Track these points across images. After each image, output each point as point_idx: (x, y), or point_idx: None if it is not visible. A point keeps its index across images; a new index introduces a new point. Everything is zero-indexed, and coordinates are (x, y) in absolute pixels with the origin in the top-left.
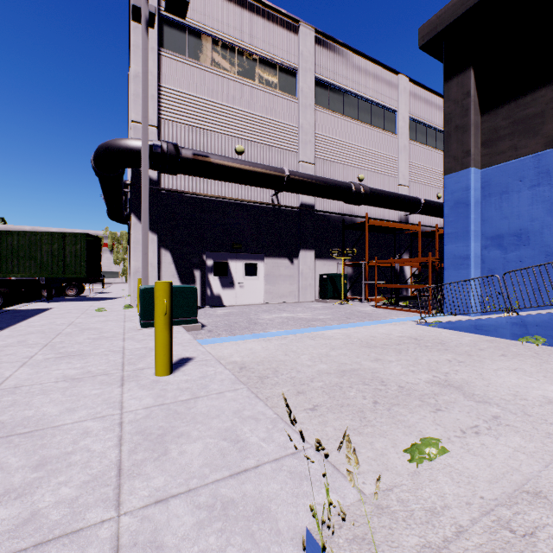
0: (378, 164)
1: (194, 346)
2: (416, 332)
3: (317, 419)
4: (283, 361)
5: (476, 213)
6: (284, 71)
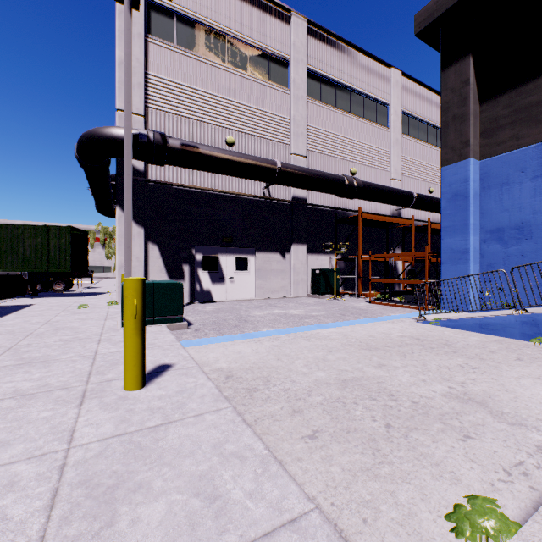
0: (371, 158)
1: (176, 349)
2: (416, 331)
3: (319, 453)
4: (276, 368)
5: (475, 206)
6: (276, 61)
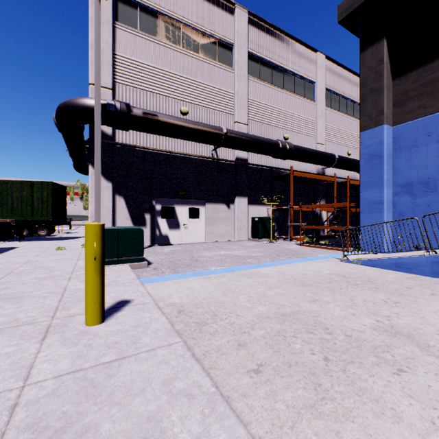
0: (300, 126)
1: (136, 286)
2: (342, 269)
3: (264, 388)
4: (222, 303)
5: (388, 164)
6: (222, 45)
